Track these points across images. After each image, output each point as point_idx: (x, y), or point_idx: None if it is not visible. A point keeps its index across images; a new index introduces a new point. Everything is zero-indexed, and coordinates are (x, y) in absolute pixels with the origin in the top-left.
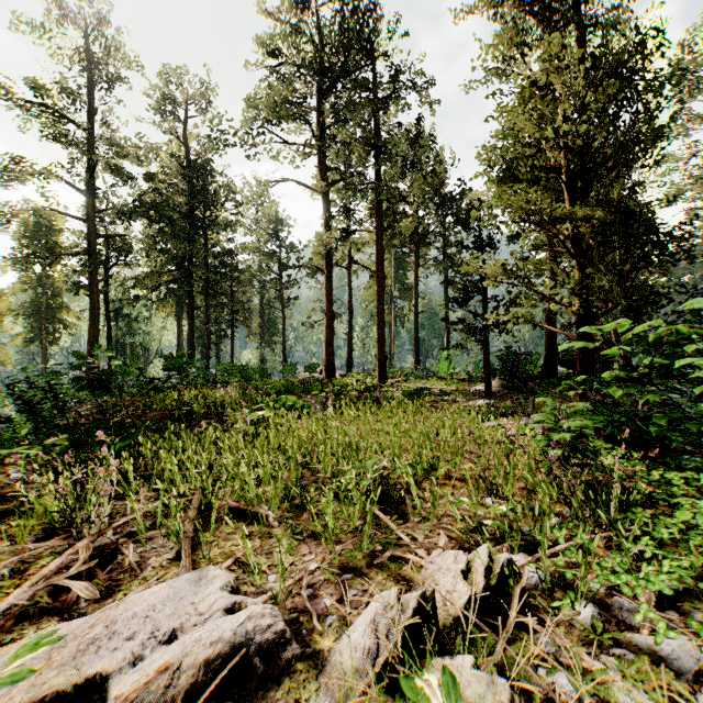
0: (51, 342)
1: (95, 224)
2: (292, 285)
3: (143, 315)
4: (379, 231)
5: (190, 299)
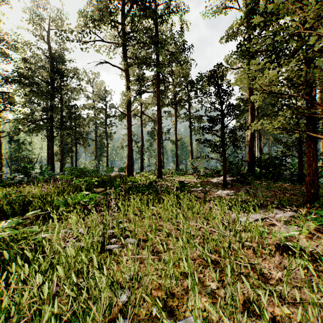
0: None
1: None
2: (111, 125)
3: (27, 141)
4: (157, 92)
5: (51, 131)
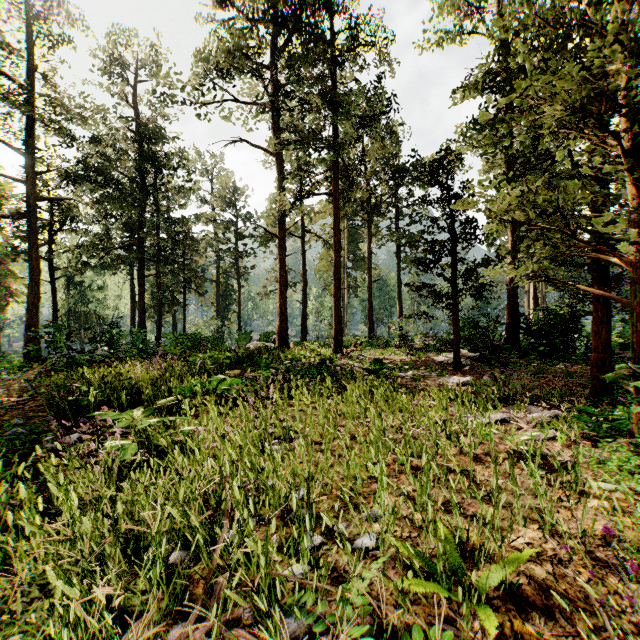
0: None
1: (35, 186)
2: (247, 254)
3: (96, 284)
4: (334, 194)
5: (141, 266)
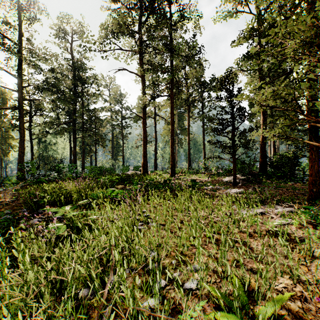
0: (4, 155)
1: (22, 93)
2: (127, 126)
3: (52, 142)
4: (171, 95)
5: (74, 133)
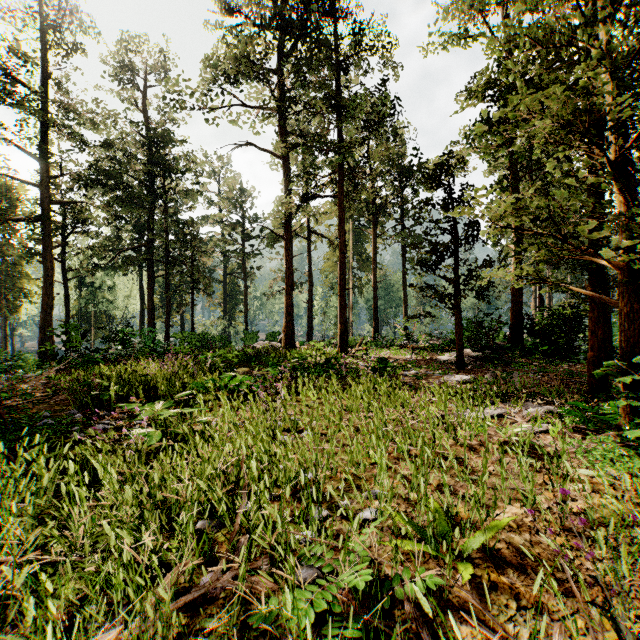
0: (11, 310)
1: (49, 190)
2: (254, 254)
3: (106, 284)
4: (340, 196)
5: (150, 267)
